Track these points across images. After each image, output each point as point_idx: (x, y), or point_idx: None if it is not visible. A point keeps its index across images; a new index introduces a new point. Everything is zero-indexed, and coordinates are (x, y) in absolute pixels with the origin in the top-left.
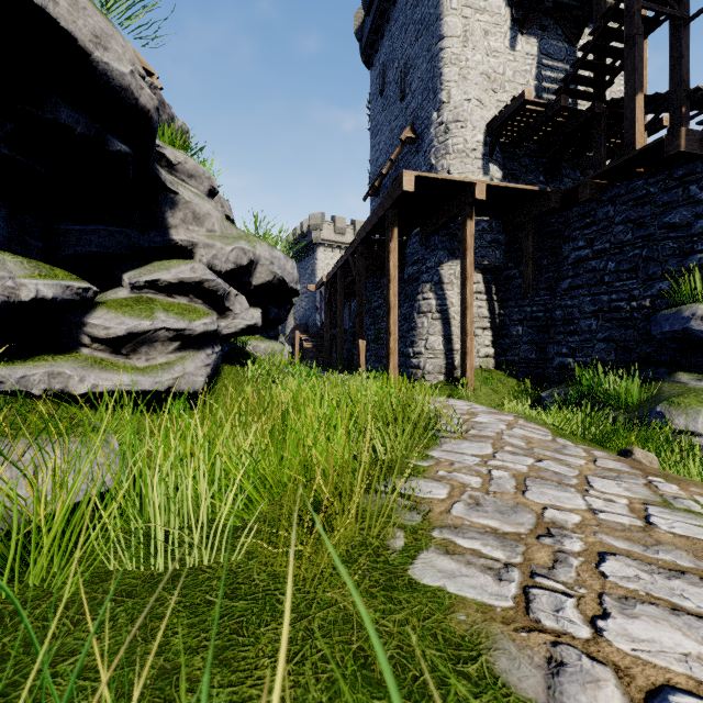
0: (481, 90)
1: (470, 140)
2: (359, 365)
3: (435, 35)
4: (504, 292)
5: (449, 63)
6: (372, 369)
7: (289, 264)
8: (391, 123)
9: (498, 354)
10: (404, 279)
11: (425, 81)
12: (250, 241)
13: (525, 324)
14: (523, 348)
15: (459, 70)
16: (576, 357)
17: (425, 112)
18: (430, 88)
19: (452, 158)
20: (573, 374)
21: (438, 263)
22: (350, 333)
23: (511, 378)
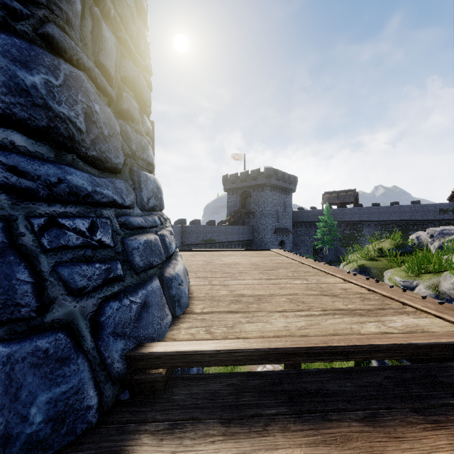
0: None
1: None
2: None
3: None
4: None
5: None
6: None
7: None
8: None
9: None
10: None
11: None
12: None
13: None
14: None
15: None
16: None
17: None
18: None
19: None
20: None
21: None
22: None
23: None
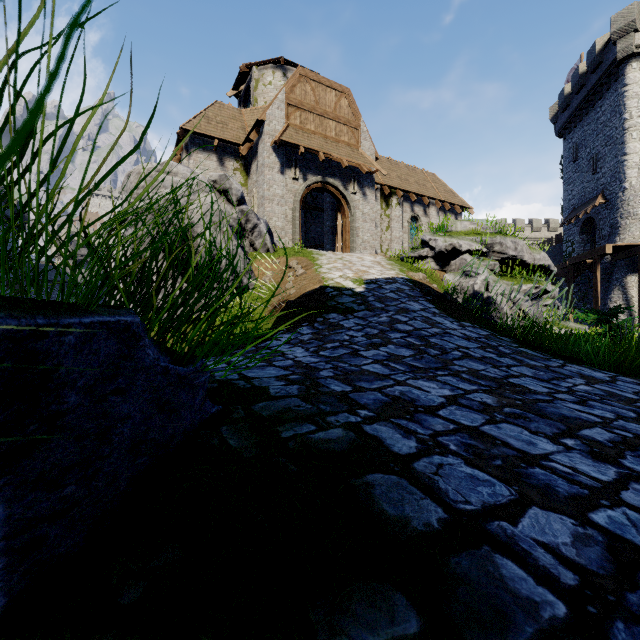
0: None
1: None
2: None
3: (620, 151)
4: None
5: (631, 168)
6: None
7: (557, 289)
8: (583, 183)
9: None
10: None
11: (613, 172)
12: None
13: None
14: None
15: (638, 170)
16: None
17: (613, 189)
18: (616, 177)
19: (632, 219)
20: None
21: (623, 275)
22: None
23: None
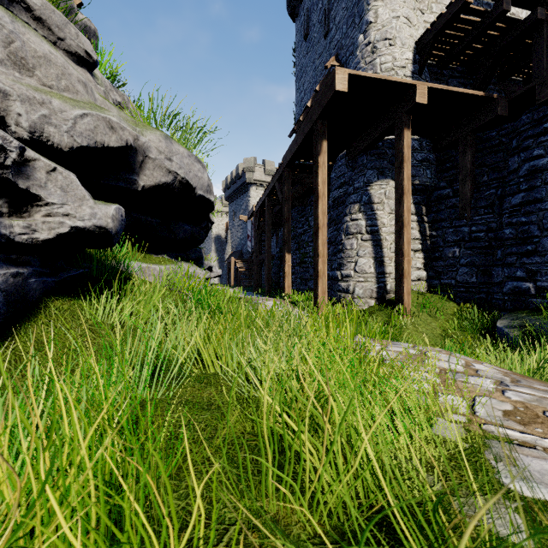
0: (409, 8)
1: (399, 57)
2: (285, 287)
3: None
4: (436, 213)
5: None
6: (298, 291)
7: (196, 165)
8: (315, 62)
9: (430, 277)
10: (329, 204)
11: (350, 9)
12: (138, 126)
13: (463, 245)
14: (461, 271)
15: None
16: (536, 281)
17: (350, 39)
18: (355, 13)
19: None
20: (535, 300)
21: (367, 182)
22: (277, 257)
23: (448, 303)
